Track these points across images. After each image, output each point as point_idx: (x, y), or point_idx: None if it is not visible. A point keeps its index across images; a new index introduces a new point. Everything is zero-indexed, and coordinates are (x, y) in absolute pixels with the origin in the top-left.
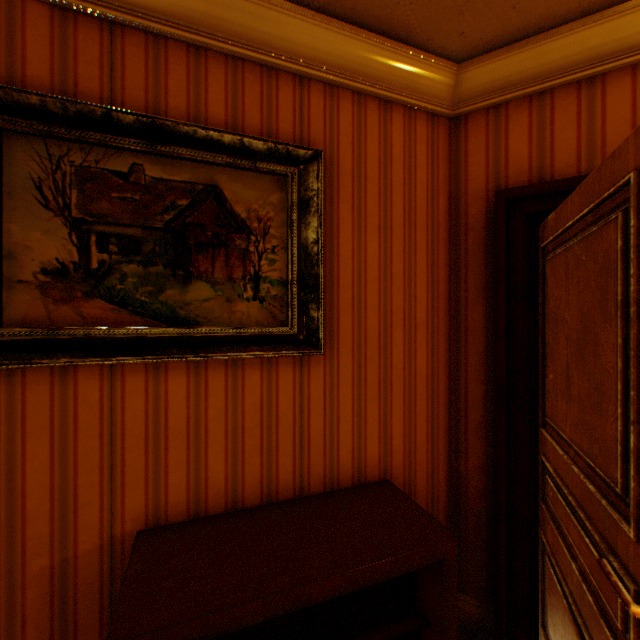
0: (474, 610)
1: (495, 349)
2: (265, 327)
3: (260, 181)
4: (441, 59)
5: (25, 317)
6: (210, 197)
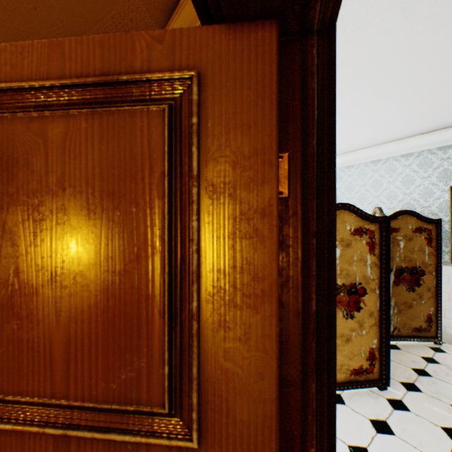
0: None
1: None
2: None
3: None
4: None
5: None
6: None
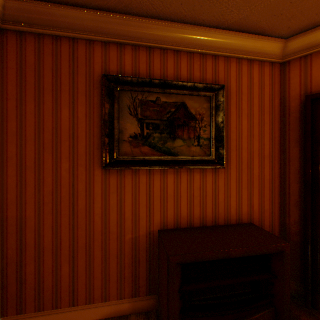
0: (293, 286)
1: (305, 167)
2: (202, 156)
3: (199, 99)
4: (277, 38)
5: (125, 152)
6: (182, 107)
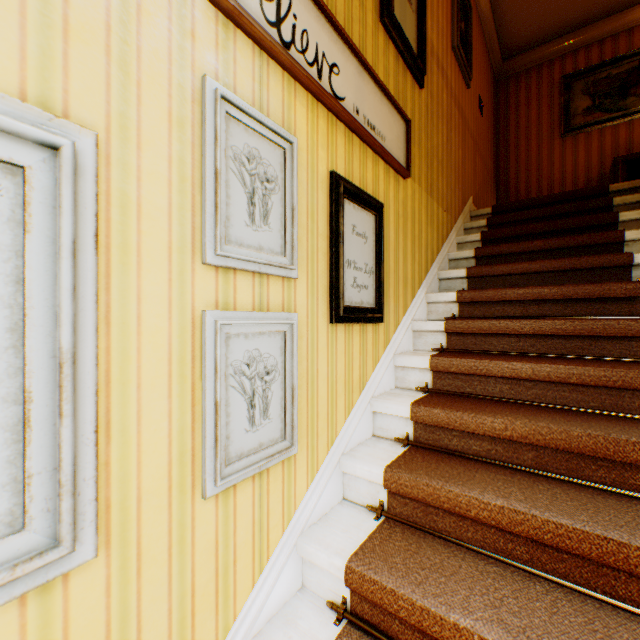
0: None
1: None
2: None
3: None
4: None
5: (577, 123)
6: (633, 72)
